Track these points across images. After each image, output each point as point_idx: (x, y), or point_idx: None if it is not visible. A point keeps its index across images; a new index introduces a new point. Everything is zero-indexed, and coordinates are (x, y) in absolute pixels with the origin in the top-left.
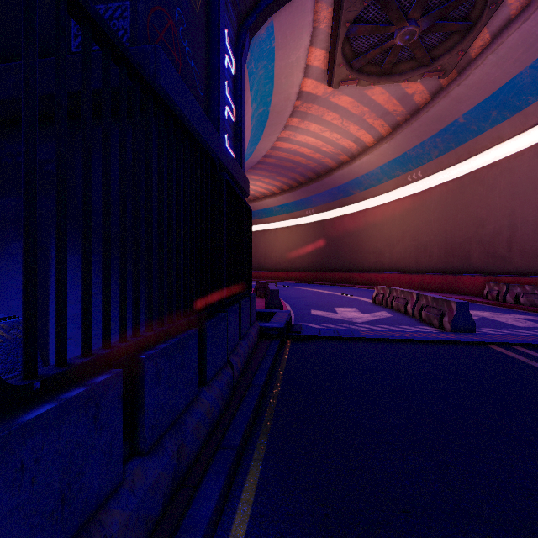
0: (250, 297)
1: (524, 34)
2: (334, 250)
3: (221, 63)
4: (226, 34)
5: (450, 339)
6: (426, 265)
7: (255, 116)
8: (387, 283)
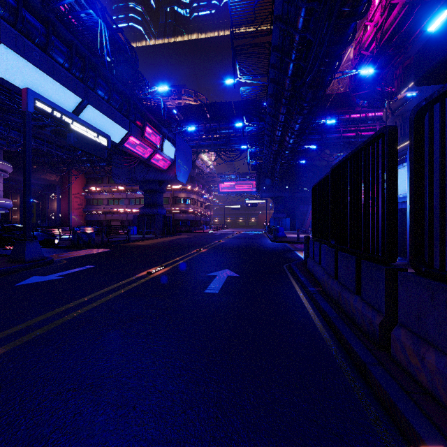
0: None
1: None
2: None
3: None
4: None
5: None
6: None
7: None
8: None
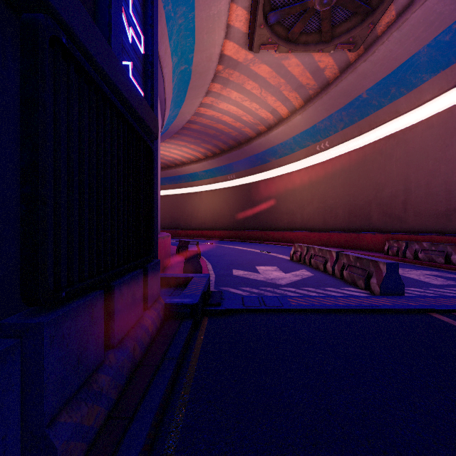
0: (145, 267)
1: (426, 11)
2: (253, 211)
3: None
4: None
5: (388, 306)
6: (332, 224)
7: (177, 73)
8: (298, 240)
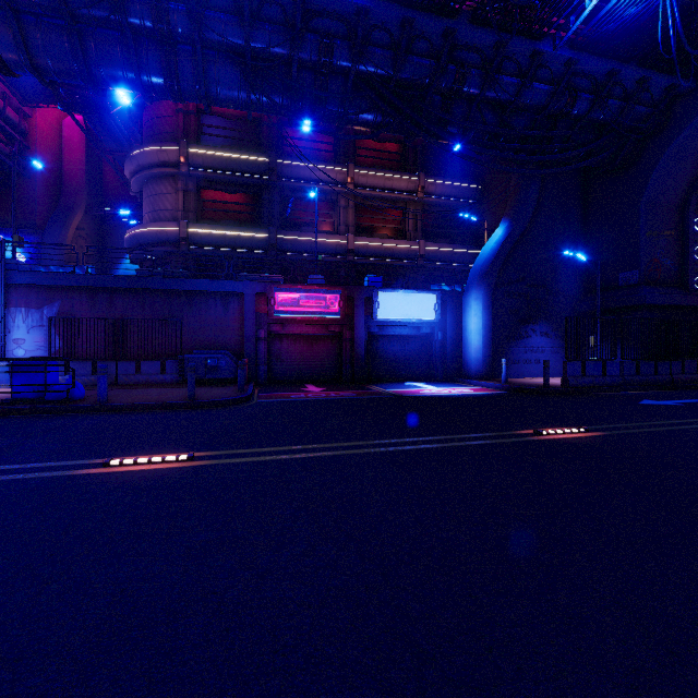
0: None
1: None
2: None
3: (690, 247)
4: None
5: None
6: None
7: None
8: None
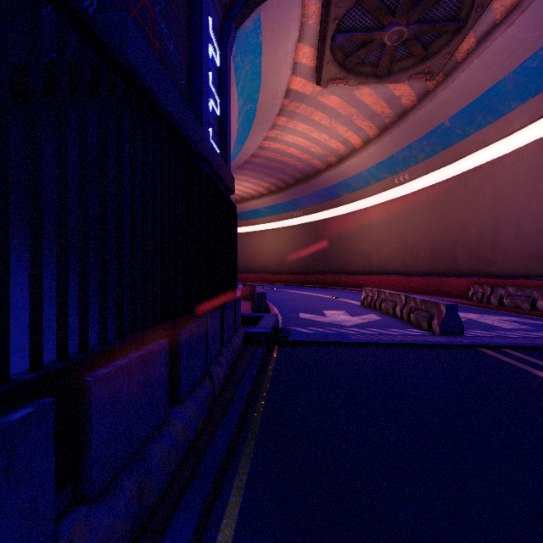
0: (234, 300)
1: (508, 39)
2: (323, 253)
3: (204, 51)
4: (210, 21)
5: (440, 342)
6: (413, 267)
7: (242, 113)
8: (374, 286)
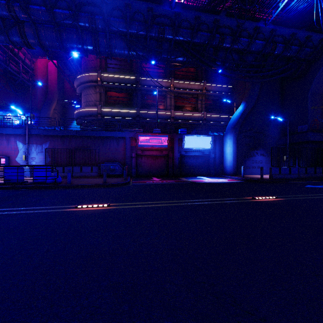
0: None
1: None
2: None
3: None
4: None
5: None
6: None
7: None
8: None
